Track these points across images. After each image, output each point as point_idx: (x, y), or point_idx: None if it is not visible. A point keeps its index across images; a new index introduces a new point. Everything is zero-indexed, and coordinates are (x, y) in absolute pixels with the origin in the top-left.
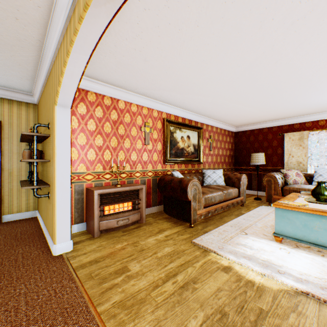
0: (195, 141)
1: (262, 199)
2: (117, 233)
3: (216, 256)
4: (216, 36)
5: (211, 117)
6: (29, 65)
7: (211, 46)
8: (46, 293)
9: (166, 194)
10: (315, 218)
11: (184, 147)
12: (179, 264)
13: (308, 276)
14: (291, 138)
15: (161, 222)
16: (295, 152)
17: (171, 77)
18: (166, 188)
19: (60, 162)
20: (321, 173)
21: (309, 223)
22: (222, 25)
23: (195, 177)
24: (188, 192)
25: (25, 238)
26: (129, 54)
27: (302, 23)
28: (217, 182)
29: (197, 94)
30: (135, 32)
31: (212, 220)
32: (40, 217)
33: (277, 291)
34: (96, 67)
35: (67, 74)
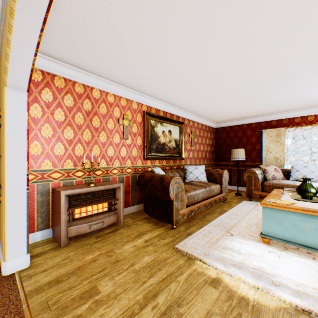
0: (177, 136)
1: (242, 194)
2: (89, 240)
3: (203, 265)
4: (203, 12)
5: (193, 112)
6: None
7: (197, 26)
8: None
9: (146, 193)
10: (305, 218)
11: (165, 142)
12: (160, 279)
13: (306, 286)
14: (269, 134)
15: (140, 223)
16: (273, 148)
17: (151, 63)
18: (146, 186)
19: (12, 158)
20: (298, 168)
21: (299, 223)
22: None
23: (177, 173)
24: (170, 191)
25: None
26: (101, 30)
27: (297, 2)
28: (200, 178)
29: (180, 86)
30: None
31: (195, 220)
32: None
33: (275, 311)
34: (62, 45)
35: (15, 44)
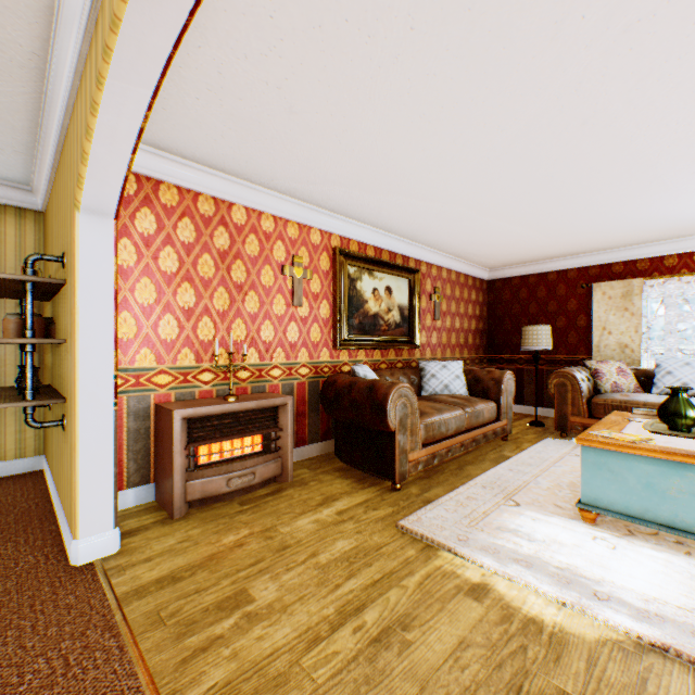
0: (403, 299)
1: (547, 424)
2: (228, 508)
3: (454, 560)
4: (455, 54)
5: (438, 248)
6: (17, 117)
7: (442, 81)
8: (42, 666)
9: (340, 417)
10: (671, 471)
11: (379, 312)
12: (368, 582)
13: (663, 604)
14: (607, 293)
15: (328, 478)
16: (615, 323)
17: (351, 153)
18: (339, 403)
19: (89, 345)
20: (671, 368)
21: (658, 481)
22: (468, 28)
23: (404, 378)
24: (389, 413)
25: (8, 523)
26: (254, 96)
27: (647, 29)
28: (452, 389)
29: (409, 195)
30: (266, 41)
31: (442, 474)
32: (49, 471)
33: (595, 644)
34: (177, 124)
35: (101, 135)
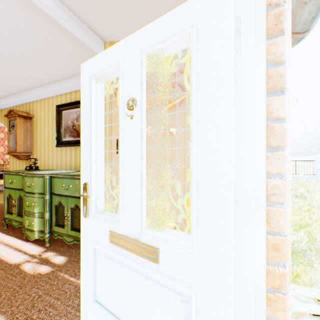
0: None
1: None
2: (3, 192)
3: None
4: None
5: None
6: None
7: None
8: None
9: None
10: None
11: None
12: None
13: None
14: None
15: None
16: None
17: None
18: None
19: None
20: None
21: None
22: None
23: None
24: None
25: None
26: None
27: None
28: None
29: None
30: None
31: None
32: None
33: None
34: None
35: None
